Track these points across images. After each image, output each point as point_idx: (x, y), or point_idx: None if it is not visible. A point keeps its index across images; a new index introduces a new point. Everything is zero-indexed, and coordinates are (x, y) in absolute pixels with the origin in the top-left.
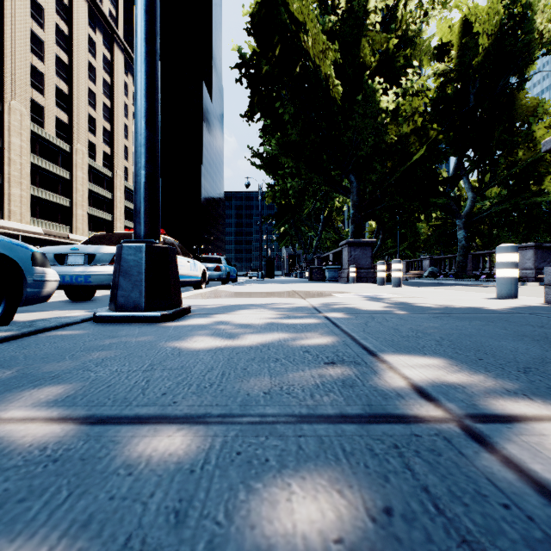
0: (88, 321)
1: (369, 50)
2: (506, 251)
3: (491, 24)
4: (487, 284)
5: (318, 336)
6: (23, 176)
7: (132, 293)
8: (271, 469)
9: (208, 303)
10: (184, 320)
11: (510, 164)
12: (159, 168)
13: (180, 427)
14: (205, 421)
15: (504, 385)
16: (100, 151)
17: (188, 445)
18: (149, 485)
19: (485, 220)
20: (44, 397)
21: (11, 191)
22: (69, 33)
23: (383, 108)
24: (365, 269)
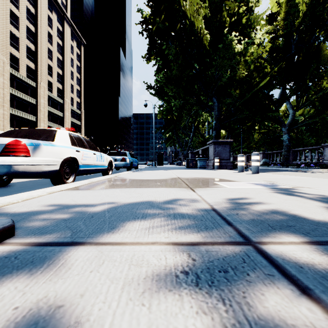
0: None
1: (226, 14)
2: None
3: None
4: (306, 170)
5: None
6: (5, 102)
7: None
8: None
9: (83, 200)
10: None
11: (318, 91)
12: None
13: None
14: None
15: None
16: (55, 87)
17: None
18: None
19: (293, 130)
20: None
21: None
22: (35, 13)
23: (236, 52)
24: (225, 160)
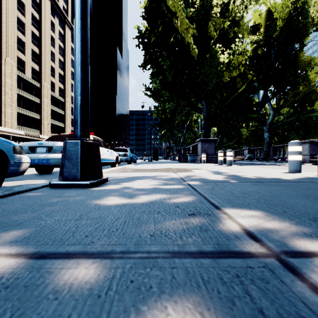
0: (46, 187)
1: (213, 28)
2: (294, 145)
3: (284, 13)
4: (282, 164)
5: (184, 196)
6: (13, 101)
7: (72, 170)
8: (153, 294)
9: (119, 175)
10: (104, 186)
11: (295, 94)
12: (89, 95)
13: (94, 261)
14: (111, 256)
15: (303, 229)
16: (57, 87)
17: (98, 275)
18: (68, 307)
19: (280, 127)
20: (9, 238)
21: (6, 110)
22: (39, 18)
23: (221, 62)
24: (211, 155)
